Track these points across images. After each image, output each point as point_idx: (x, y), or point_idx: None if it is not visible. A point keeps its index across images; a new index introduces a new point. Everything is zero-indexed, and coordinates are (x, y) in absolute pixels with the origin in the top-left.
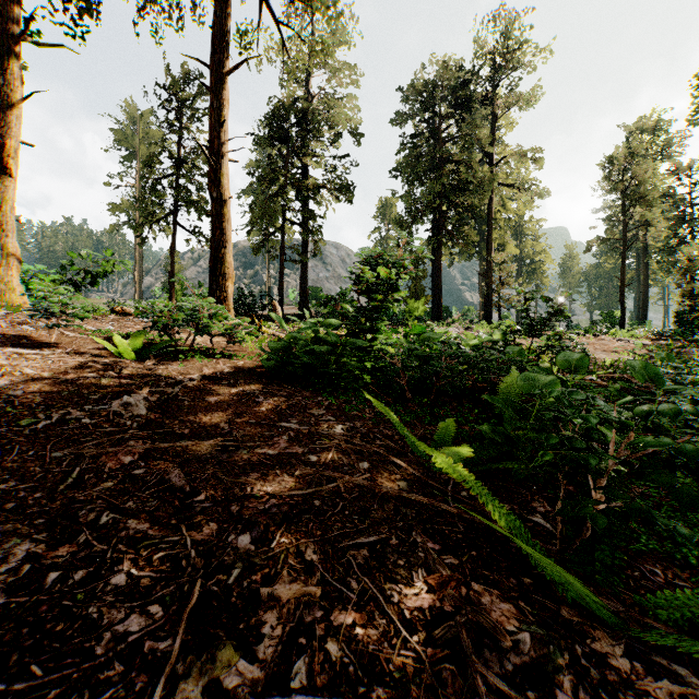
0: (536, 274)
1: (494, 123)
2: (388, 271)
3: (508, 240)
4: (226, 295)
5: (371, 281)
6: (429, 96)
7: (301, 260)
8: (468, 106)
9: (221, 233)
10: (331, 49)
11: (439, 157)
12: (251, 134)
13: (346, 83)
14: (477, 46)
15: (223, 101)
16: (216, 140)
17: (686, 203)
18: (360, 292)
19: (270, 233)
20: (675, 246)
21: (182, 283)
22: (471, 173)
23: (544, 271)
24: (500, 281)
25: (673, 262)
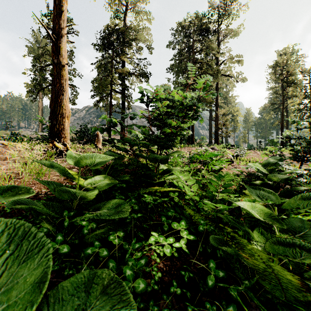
0: (234, 121)
1: (219, 44)
2: (182, 93)
3: (223, 105)
4: (63, 127)
5: (162, 108)
6: (187, 29)
7: (121, 111)
8: (207, 33)
9: (60, 86)
10: (137, 2)
11: (192, 60)
12: (94, 44)
13: (145, 20)
14: (210, 6)
15: (62, 0)
16: (57, 25)
17: (306, 88)
18: (152, 123)
19: (103, 96)
20: (303, 108)
21: (43, 120)
22: (209, 67)
23: (238, 120)
24: (222, 123)
25: (302, 116)
